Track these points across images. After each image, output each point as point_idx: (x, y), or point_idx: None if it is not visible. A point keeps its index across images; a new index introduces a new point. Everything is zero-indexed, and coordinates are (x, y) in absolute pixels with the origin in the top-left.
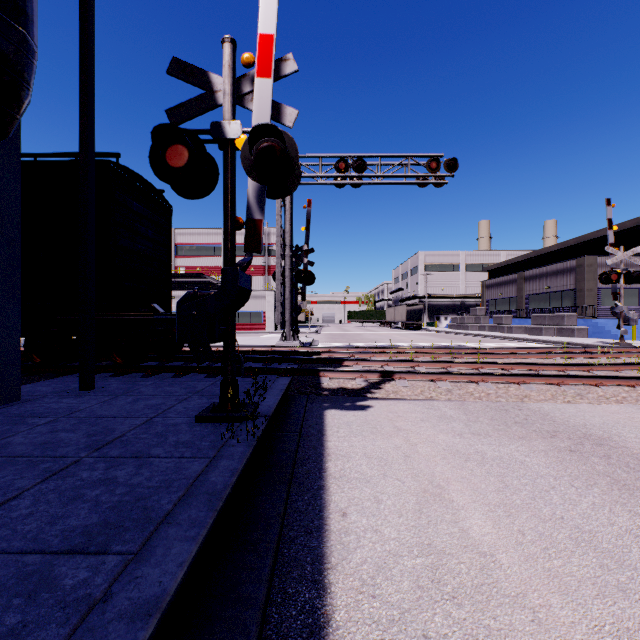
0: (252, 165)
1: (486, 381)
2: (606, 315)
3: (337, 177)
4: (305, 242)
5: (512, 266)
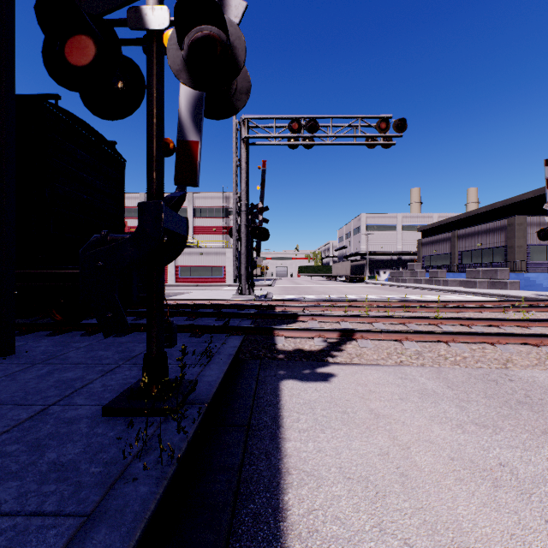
0: (182, 63)
1: (457, 341)
2: (535, 269)
3: (290, 137)
4: (260, 200)
5: (444, 226)
